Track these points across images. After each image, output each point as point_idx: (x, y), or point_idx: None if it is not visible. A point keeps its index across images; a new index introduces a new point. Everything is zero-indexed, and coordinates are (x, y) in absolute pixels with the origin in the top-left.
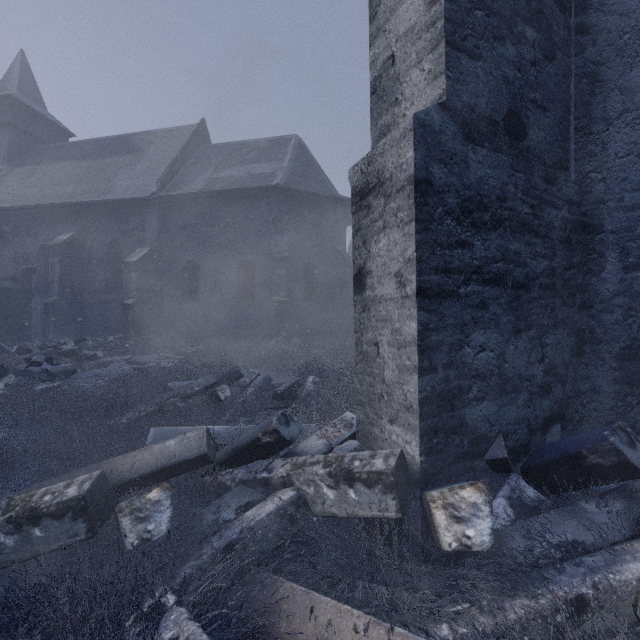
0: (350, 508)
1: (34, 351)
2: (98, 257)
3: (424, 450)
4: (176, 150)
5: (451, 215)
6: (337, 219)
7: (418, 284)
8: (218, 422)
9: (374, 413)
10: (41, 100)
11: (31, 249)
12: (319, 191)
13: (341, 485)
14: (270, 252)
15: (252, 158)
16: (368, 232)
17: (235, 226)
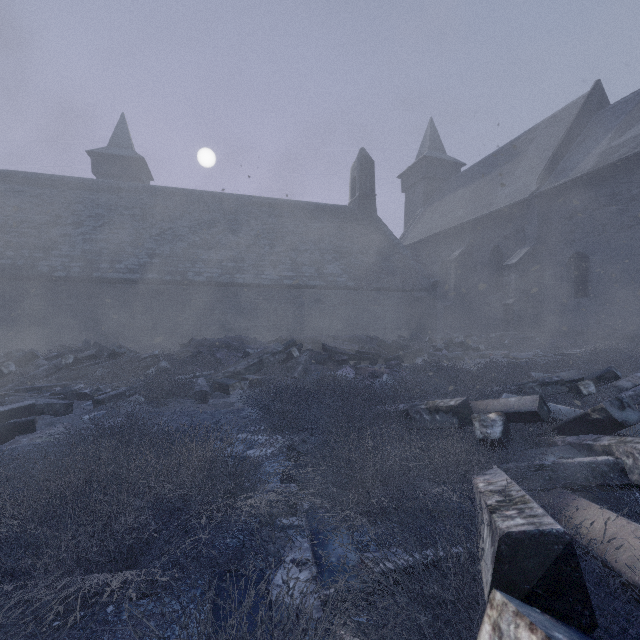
0: None
1: (438, 341)
2: (482, 264)
3: None
4: (559, 135)
5: None
6: None
7: None
8: None
9: None
10: (442, 148)
11: (436, 266)
12: None
13: None
14: None
15: None
16: None
17: None
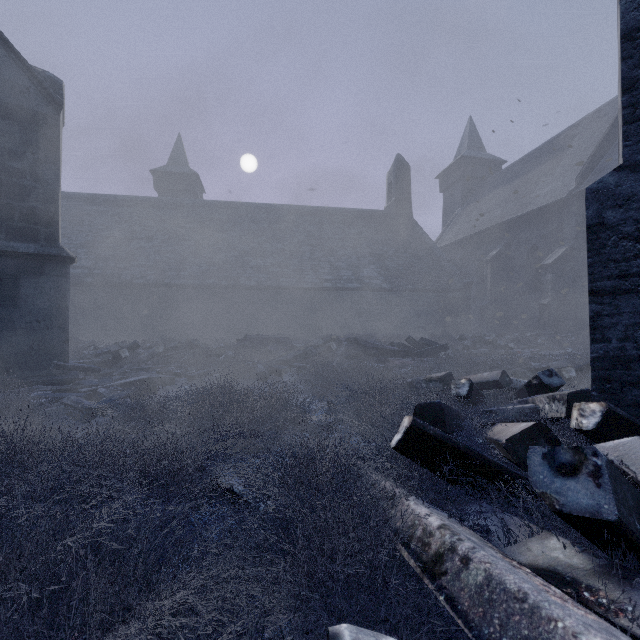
0: (551, 413)
1: (468, 339)
2: (519, 264)
3: (596, 389)
4: (602, 132)
5: (628, 238)
6: None
7: (590, 288)
8: None
9: None
10: (482, 147)
11: (473, 266)
12: None
13: (550, 402)
14: None
15: None
16: None
17: None
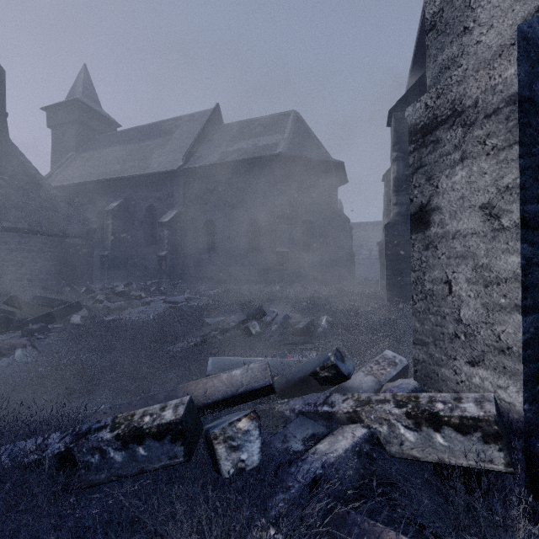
0: (437, 453)
1: (97, 292)
2: (139, 219)
3: (527, 397)
4: (197, 131)
5: None
6: (331, 180)
7: (521, 214)
8: (251, 354)
9: (442, 353)
10: (98, 101)
11: (92, 214)
12: (315, 157)
13: (423, 427)
14: (273, 211)
15: (258, 132)
16: (435, 167)
17: (244, 190)
